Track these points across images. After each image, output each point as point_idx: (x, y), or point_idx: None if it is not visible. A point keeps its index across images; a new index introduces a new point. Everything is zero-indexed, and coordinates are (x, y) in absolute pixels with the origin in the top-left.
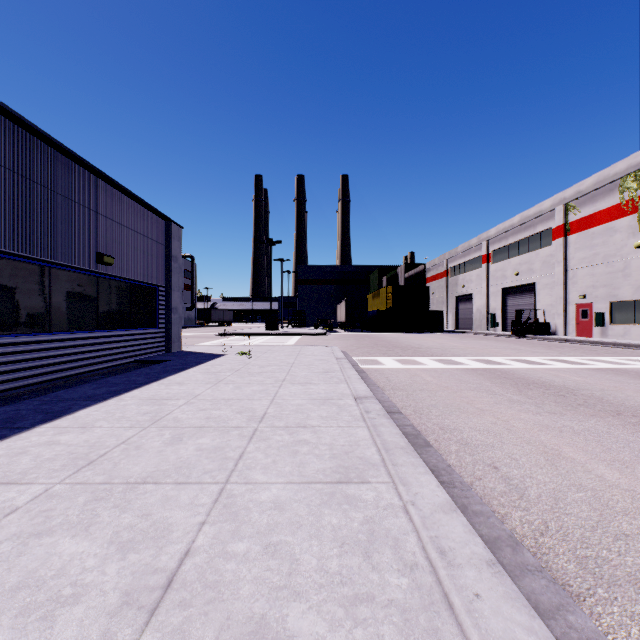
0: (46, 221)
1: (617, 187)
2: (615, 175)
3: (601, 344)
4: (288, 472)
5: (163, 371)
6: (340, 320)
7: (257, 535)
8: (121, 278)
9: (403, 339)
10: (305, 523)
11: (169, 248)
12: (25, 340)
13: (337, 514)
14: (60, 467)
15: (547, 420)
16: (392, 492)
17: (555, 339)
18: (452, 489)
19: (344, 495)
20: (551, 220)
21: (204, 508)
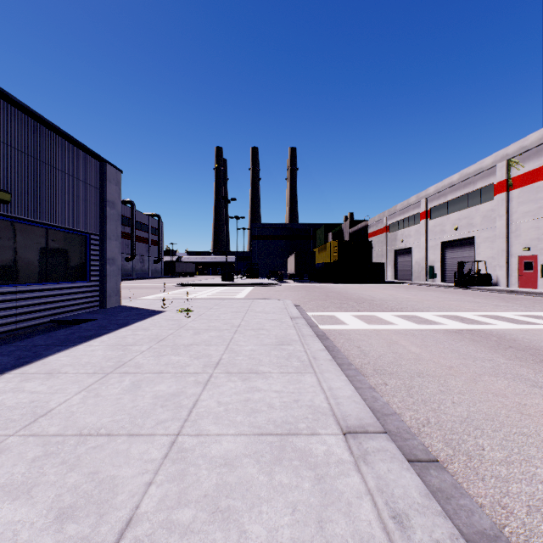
0: None
1: None
2: None
3: None
4: None
5: (59, 342)
6: (290, 272)
7: None
8: (28, 221)
9: (351, 290)
10: None
11: (103, 192)
12: None
13: None
14: None
15: None
16: None
17: (501, 290)
18: None
19: None
20: (492, 176)
21: None
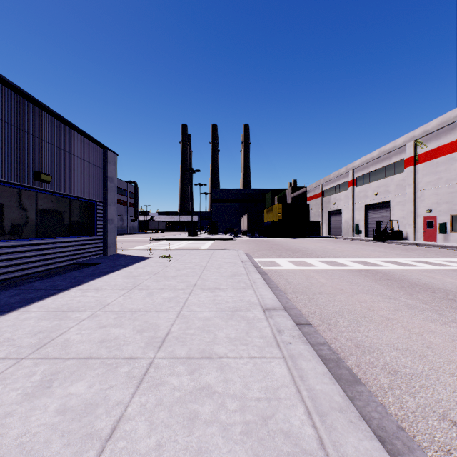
0: None
1: None
2: (455, 117)
3: (446, 247)
4: None
5: (90, 274)
6: (243, 229)
7: None
8: (60, 194)
9: (291, 243)
10: None
11: (106, 171)
12: None
13: None
14: None
15: None
16: None
17: (408, 243)
18: None
19: None
20: (403, 153)
21: None
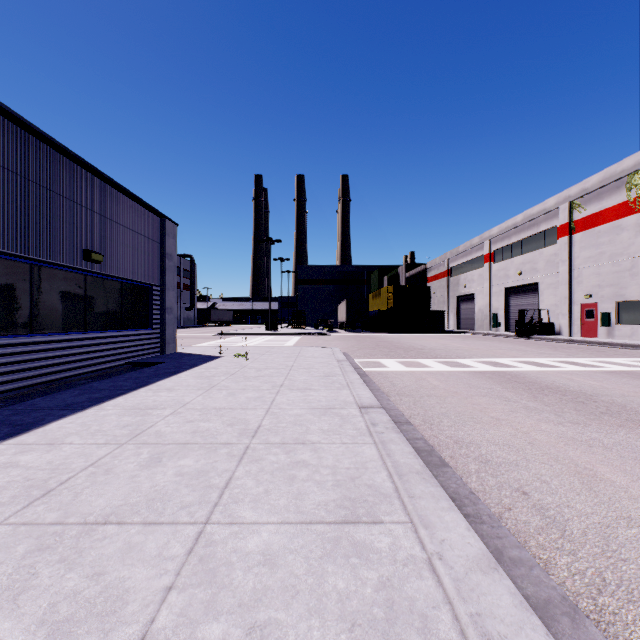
0: (27, 215)
1: (624, 184)
2: (622, 172)
3: (608, 345)
4: (283, 507)
5: (154, 375)
6: (340, 320)
7: (239, 609)
8: (111, 276)
9: (405, 340)
10: (302, 588)
11: (163, 246)
12: (3, 342)
13: (344, 573)
14: (8, 499)
15: (571, 432)
16: (411, 537)
17: (560, 340)
18: (480, 525)
19: (352, 542)
20: (555, 218)
21: (174, 563)
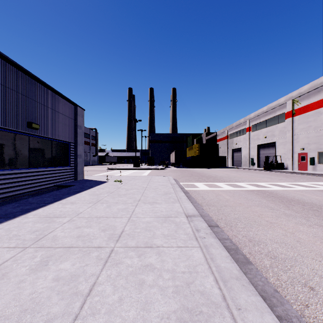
0: None
1: (322, 90)
2: (321, 83)
3: (314, 175)
4: (132, 321)
5: (66, 193)
6: (172, 161)
7: None
8: (45, 137)
9: (206, 172)
10: None
11: (76, 121)
12: None
13: None
14: None
15: (320, 232)
16: None
17: (288, 172)
18: None
19: None
20: (284, 108)
21: None
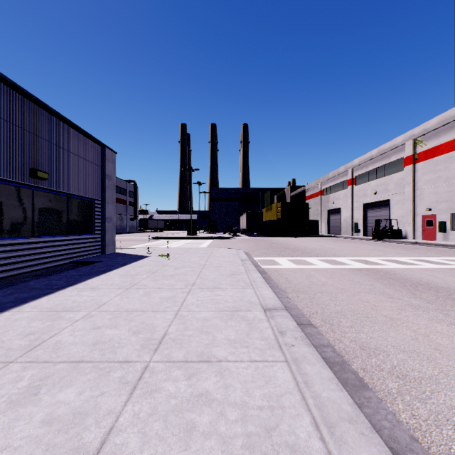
0: None
1: None
2: None
3: (446, 246)
4: None
5: (87, 273)
6: (242, 227)
7: None
8: (57, 192)
9: (290, 242)
10: None
11: (104, 168)
12: None
13: None
14: None
15: None
16: None
17: (407, 242)
18: None
19: None
20: (402, 152)
21: None
